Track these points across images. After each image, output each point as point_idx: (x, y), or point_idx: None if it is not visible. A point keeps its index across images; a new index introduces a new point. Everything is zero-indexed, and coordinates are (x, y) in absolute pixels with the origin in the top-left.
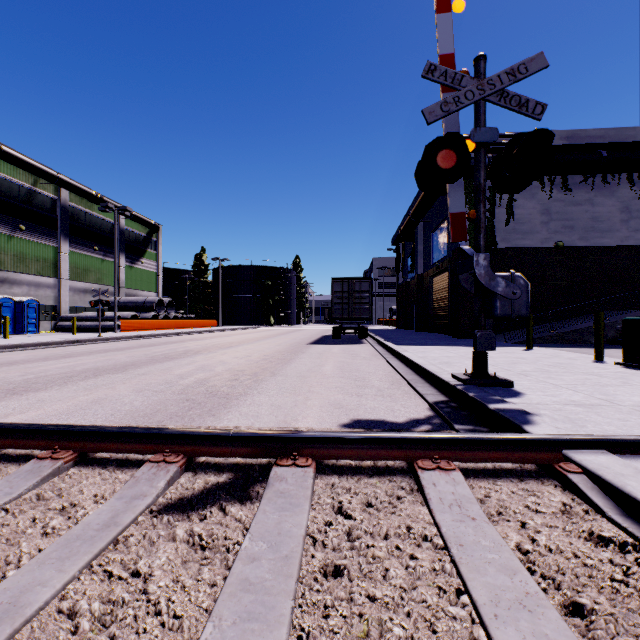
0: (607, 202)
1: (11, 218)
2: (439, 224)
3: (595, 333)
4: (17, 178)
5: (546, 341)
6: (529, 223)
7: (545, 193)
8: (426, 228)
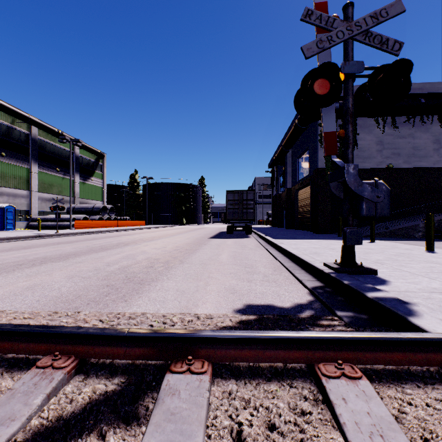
0: (424, 136)
1: None
2: (303, 152)
3: (427, 230)
4: None
5: (382, 236)
6: (368, 151)
7: (379, 129)
8: (293, 155)
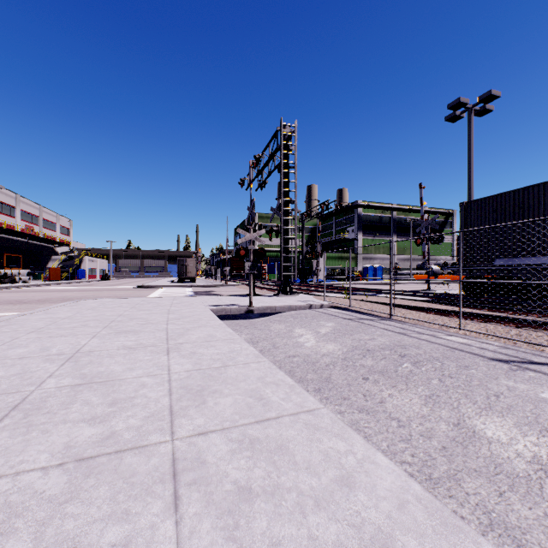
0: None
1: (373, 231)
2: None
3: None
4: (375, 213)
5: None
6: None
7: None
8: None
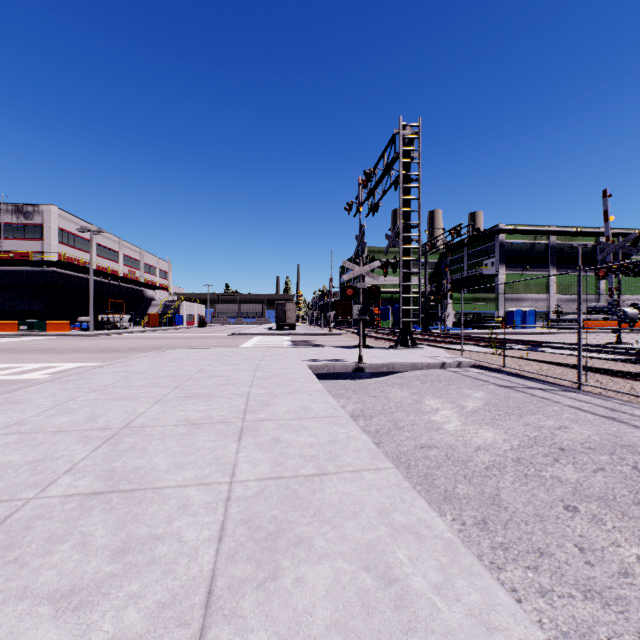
0: None
1: (521, 264)
2: None
3: None
4: (524, 240)
5: None
6: None
7: None
8: None
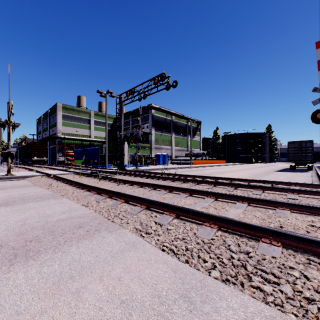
0: None
1: (161, 128)
2: None
3: None
4: (162, 116)
5: None
6: None
7: None
8: None
